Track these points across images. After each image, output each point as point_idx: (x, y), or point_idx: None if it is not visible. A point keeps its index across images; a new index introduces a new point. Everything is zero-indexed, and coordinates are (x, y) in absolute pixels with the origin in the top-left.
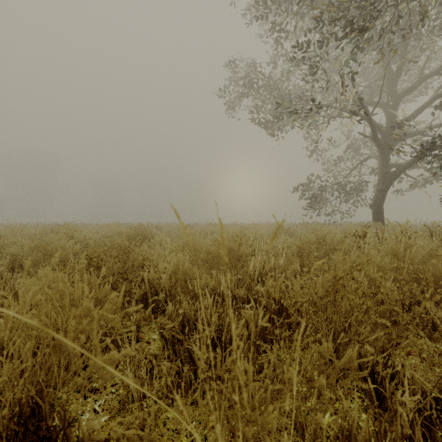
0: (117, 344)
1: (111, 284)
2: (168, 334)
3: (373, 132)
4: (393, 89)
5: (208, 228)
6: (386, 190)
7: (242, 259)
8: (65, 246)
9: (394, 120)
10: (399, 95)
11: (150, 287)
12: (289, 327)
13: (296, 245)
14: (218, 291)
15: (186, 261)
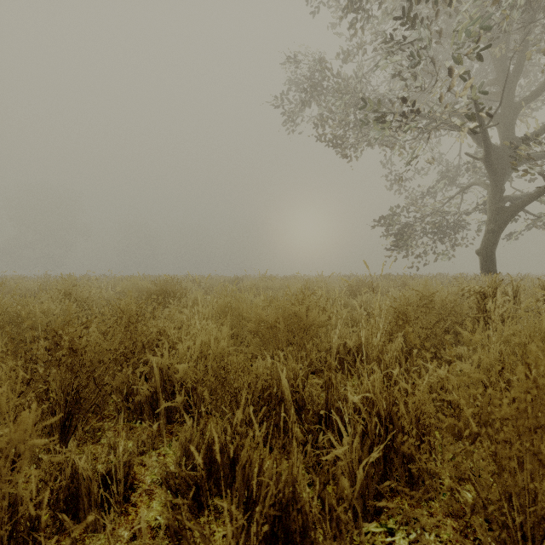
0: (84, 506)
1: (94, 380)
2: (167, 520)
3: (484, 152)
4: (509, 96)
5: (261, 282)
6: (499, 232)
7: (312, 331)
8: (56, 309)
9: (511, 137)
10: (518, 104)
11: (163, 381)
12: (406, 468)
13: (393, 309)
14: (275, 392)
15: (224, 337)
